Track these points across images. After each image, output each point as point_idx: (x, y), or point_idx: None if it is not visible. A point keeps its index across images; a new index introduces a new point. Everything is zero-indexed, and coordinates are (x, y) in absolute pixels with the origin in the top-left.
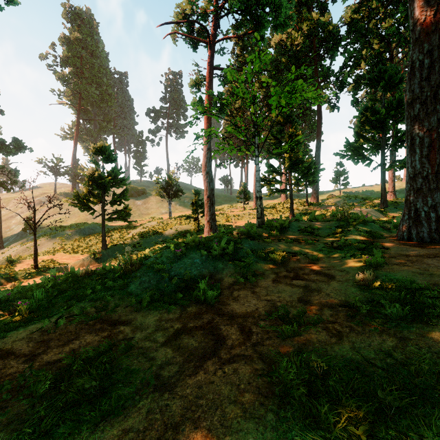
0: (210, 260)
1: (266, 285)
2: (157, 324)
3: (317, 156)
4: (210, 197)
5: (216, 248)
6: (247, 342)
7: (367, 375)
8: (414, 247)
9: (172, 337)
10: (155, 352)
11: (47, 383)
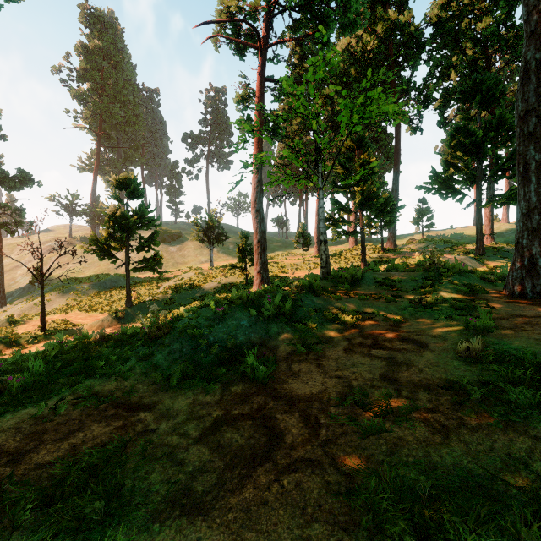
0: (261, 321)
1: (336, 356)
2: (190, 409)
3: (395, 190)
4: (260, 242)
5: (269, 306)
6: (313, 438)
7: (495, 497)
8: (531, 306)
9: (210, 429)
10: (185, 452)
11: (30, 501)
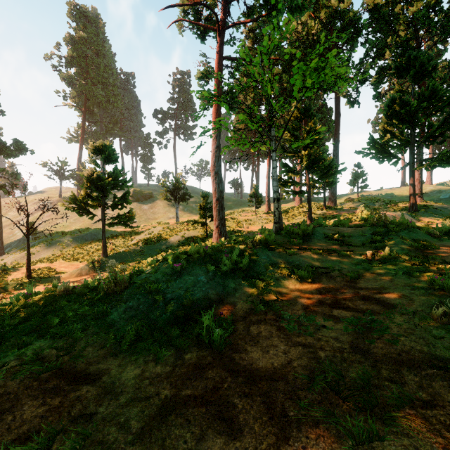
0: (218, 277)
1: (296, 317)
2: (137, 385)
3: (335, 156)
4: (219, 200)
5: (226, 262)
6: (282, 444)
7: None
8: None
9: (155, 419)
10: None
11: None
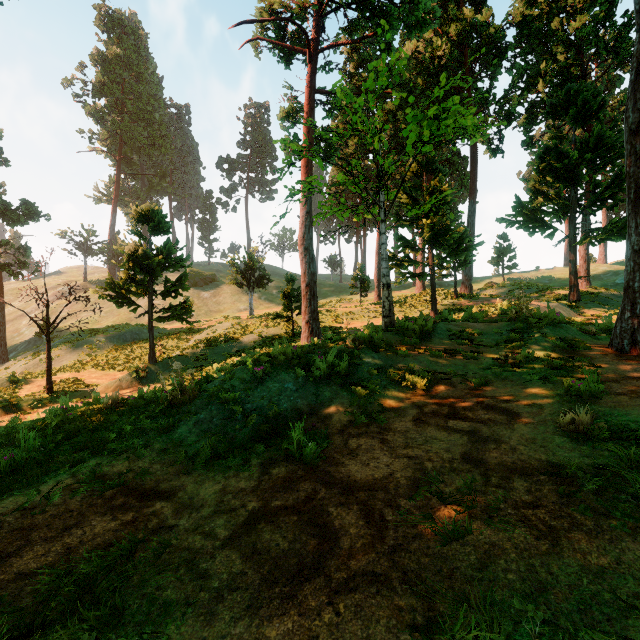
0: (309, 384)
1: (404, 429)
2: (219, 499)
3: (471, 224)
4: (309, 286)
5: (319, 365)
6: (378, 543)
7: (633, 637)
8: None
9: (243, 527)
10: (210, 559)
11: None
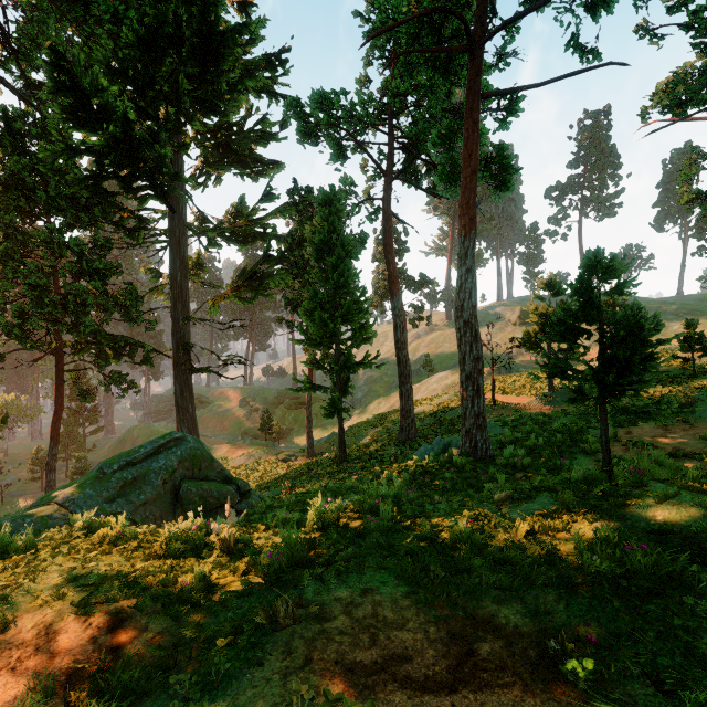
0: None
1: None
2: None
3: None
4: None
5: None
6: None
7: None
8: None
9: None
10: None
11: None
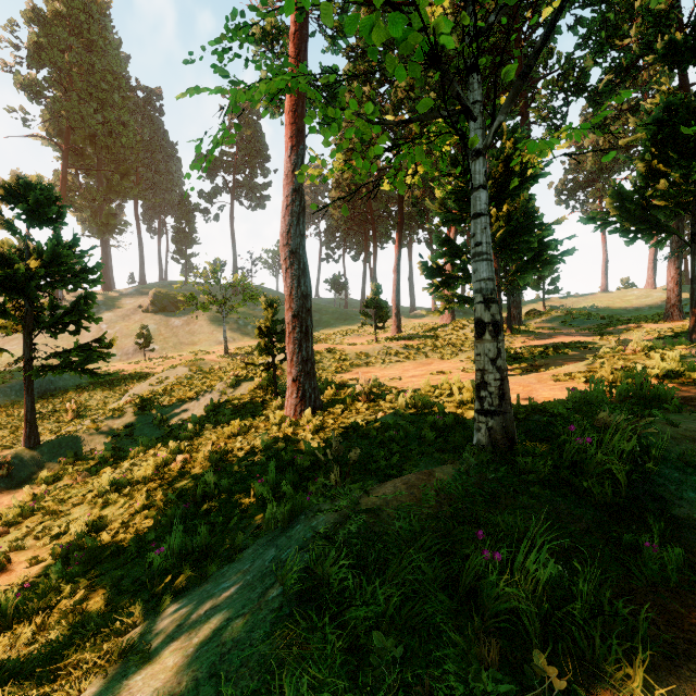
0: None
1: None
2: None
3: None
4: (299, 316)
5: None
6: None
7: None
8: None
9: None
10: None
11: None
